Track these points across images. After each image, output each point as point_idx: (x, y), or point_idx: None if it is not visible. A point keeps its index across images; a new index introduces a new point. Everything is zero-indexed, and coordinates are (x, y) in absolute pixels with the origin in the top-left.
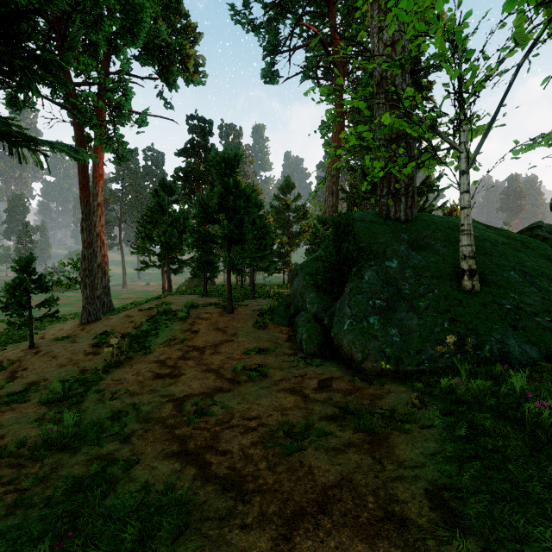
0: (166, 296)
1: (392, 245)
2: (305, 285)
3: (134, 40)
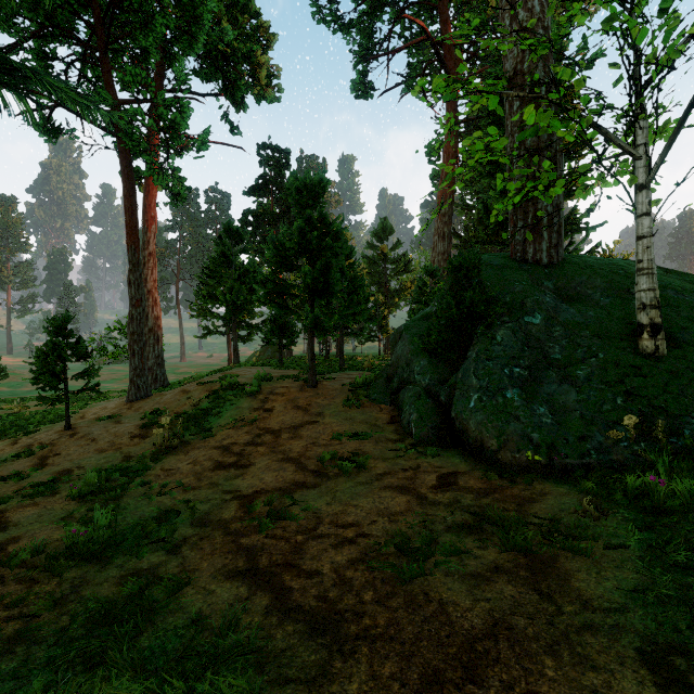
0: (233, 368)
1: (532, 295)
2: (413, 351)
3: (193, 44)
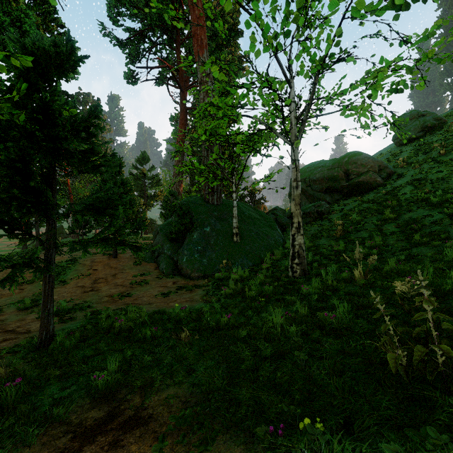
0: None
1: (208, 219)
2: (164, 240)
3: None
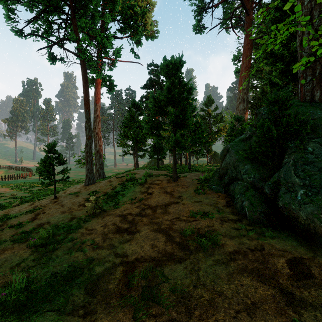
0: (134, 169)
1: None
2: (238, 159)
3: (114, 7)
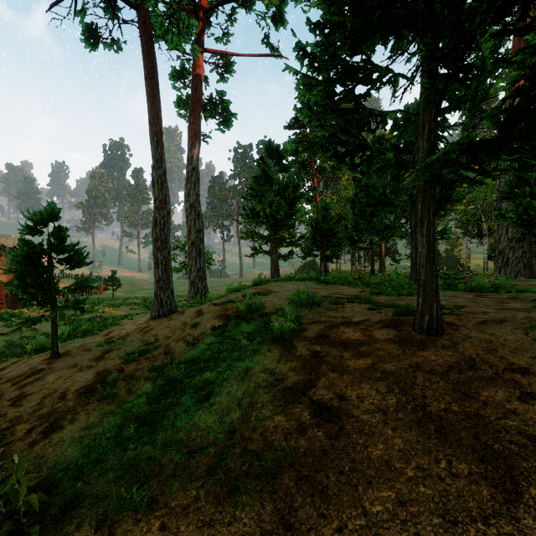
0: (269, 282)
1: None
2: None
3: None
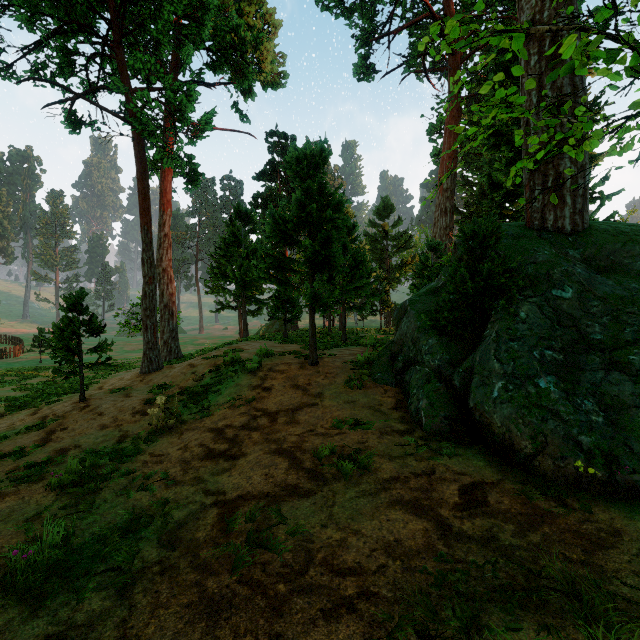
0: (240, 341)
1: (559, 265)
2: (419, 328)
3: (200, 32)
